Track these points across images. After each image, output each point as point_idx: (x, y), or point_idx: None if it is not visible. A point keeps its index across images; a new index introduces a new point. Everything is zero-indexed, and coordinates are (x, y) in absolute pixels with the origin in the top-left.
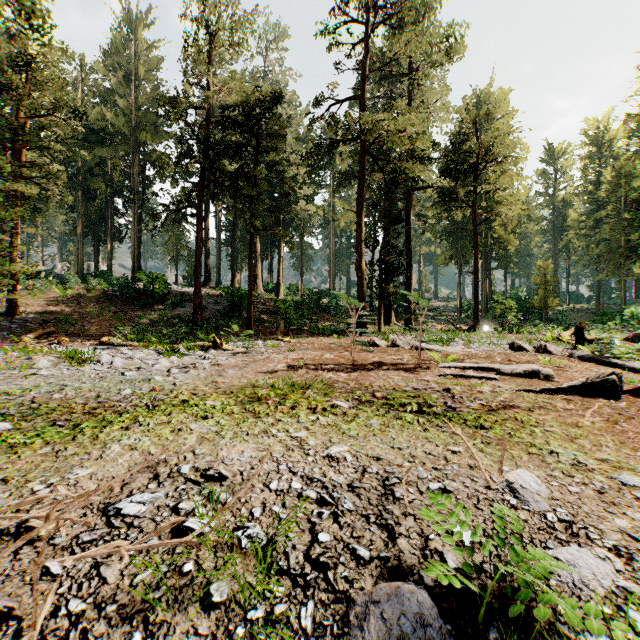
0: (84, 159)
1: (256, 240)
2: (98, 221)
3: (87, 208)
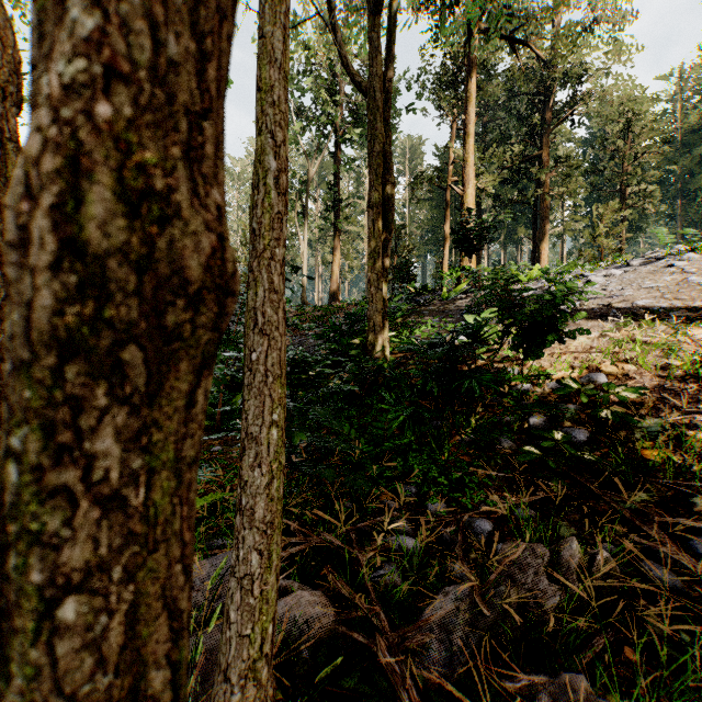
0: (682, 165)
1: None
2: (698, 220)
3: (685, 211)
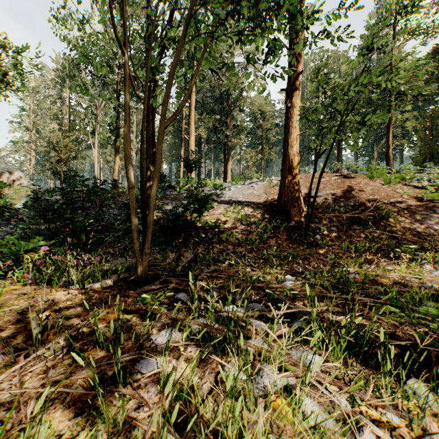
0: None
1: (375, 150)
2: None
3: None
